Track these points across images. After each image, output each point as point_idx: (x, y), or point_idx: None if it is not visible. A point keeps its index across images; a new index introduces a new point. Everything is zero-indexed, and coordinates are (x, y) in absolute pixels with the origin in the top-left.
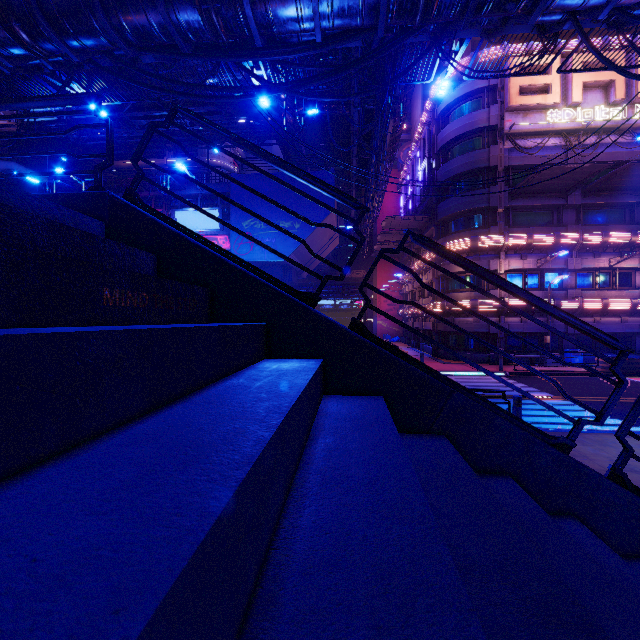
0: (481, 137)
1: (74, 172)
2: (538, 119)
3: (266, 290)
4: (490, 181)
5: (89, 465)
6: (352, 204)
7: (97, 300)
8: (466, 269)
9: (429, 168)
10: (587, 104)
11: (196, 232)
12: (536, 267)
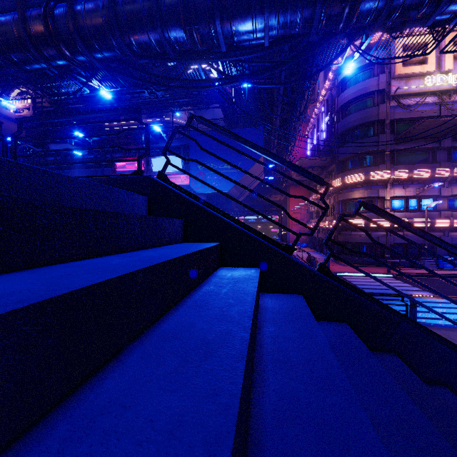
0: (372, 98)
1: (123, 160)
2: (417, 83)
3: (260, 245)
4: (379, 131)
5: (280, 455)
6: (320, 182)
7: (186, 279)
8: (406, 229)
9: (331, 121)
10: (456, 70)
11: (166, 173)
12: (415, 194)
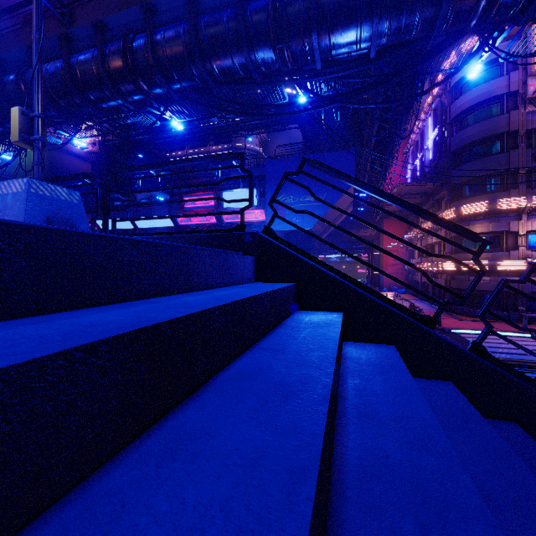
0: (499, 103)
1: (224, 213)
2: None
3: (394, 316)
4: (509, 145)
5: None
6: (474, 239)
7: (337, 375)
8: None
9: (441, 137)
10: None
11: (238, 208)
12: None
